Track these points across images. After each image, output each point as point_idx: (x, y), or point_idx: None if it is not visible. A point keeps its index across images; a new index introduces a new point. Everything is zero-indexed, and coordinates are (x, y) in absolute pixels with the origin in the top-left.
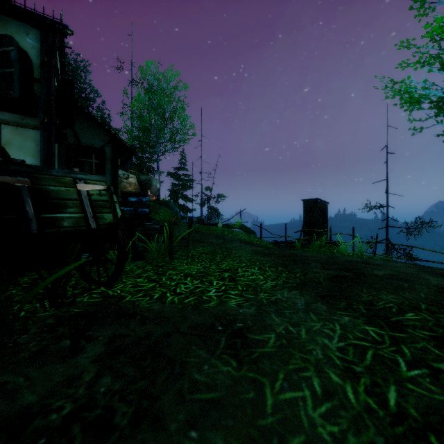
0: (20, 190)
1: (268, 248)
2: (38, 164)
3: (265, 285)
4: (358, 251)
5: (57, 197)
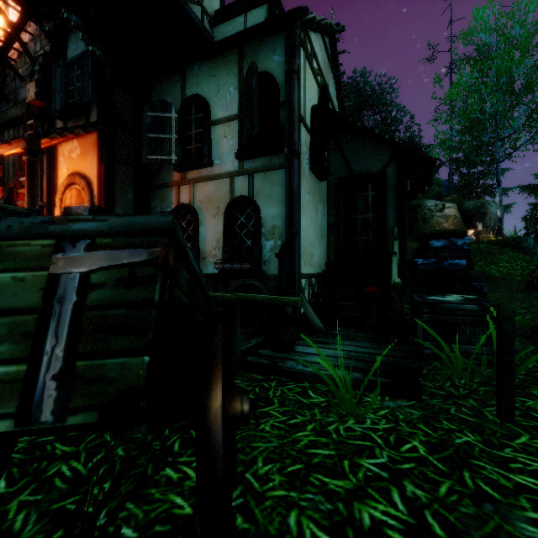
0: None
1: None
2: (284, 213)
3: None
4: None
5: None
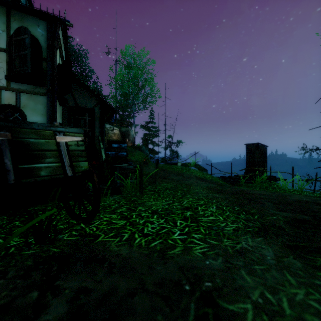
0: (0, 143)
1: (219, 184)
2: (45, 121)
3: (226, 228)
4: (298, 188)
5: (36, 148)
